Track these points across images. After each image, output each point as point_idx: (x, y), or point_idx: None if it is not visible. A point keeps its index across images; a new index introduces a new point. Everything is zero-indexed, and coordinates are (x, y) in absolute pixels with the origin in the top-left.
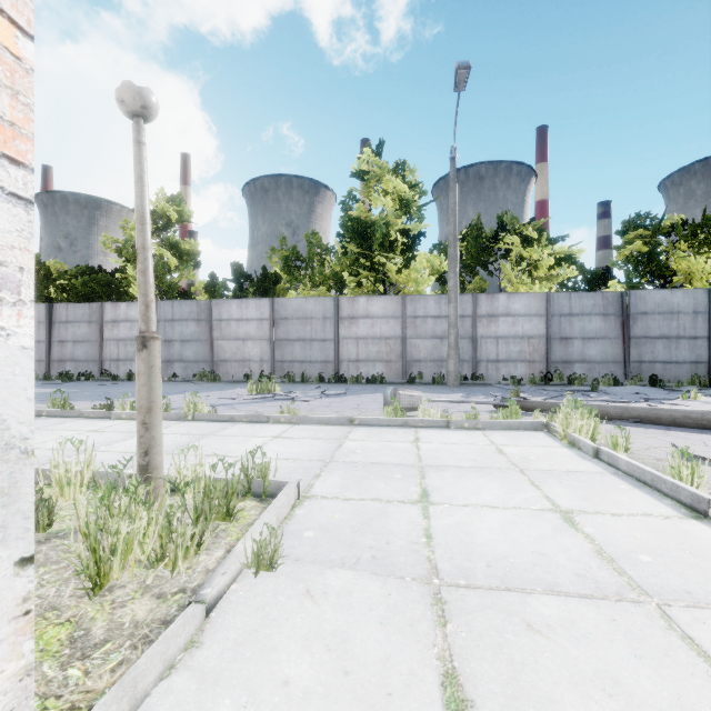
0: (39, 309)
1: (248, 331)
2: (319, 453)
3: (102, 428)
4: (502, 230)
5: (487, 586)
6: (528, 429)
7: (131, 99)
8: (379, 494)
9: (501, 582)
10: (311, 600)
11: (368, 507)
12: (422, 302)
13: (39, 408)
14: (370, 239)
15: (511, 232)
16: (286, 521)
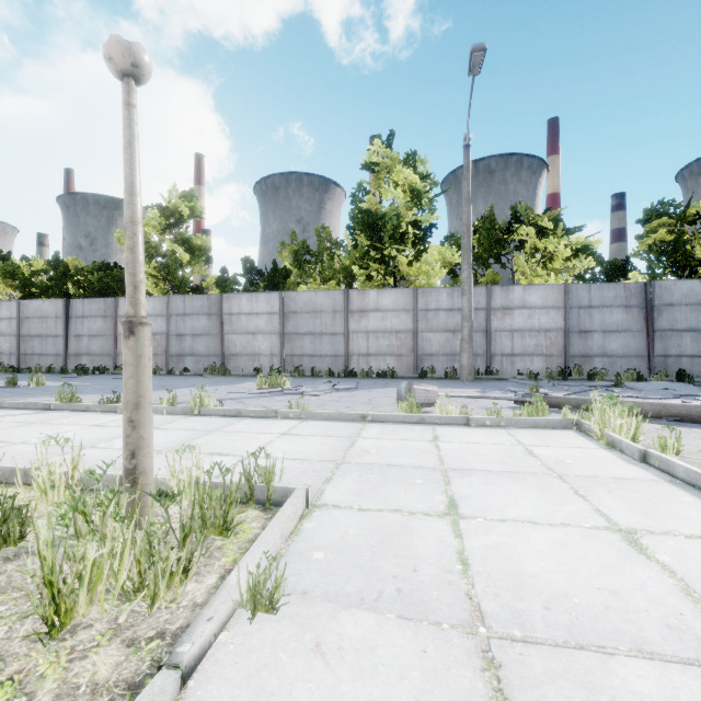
0: (57, 304)
1: (258, 325)
2: (330, 453)
3: (106, 422)
4: (516, 221)
5: (551, 640)
6: (556, 427)
7: (120, 55)
8: (399, 504)
9: (569, 635)
10: (322, 660)
11: (387, 520)
12: (434, 295)
13: (49, 401)
14: (380, 231)
15: (525, 223)
16: (292, 537)
